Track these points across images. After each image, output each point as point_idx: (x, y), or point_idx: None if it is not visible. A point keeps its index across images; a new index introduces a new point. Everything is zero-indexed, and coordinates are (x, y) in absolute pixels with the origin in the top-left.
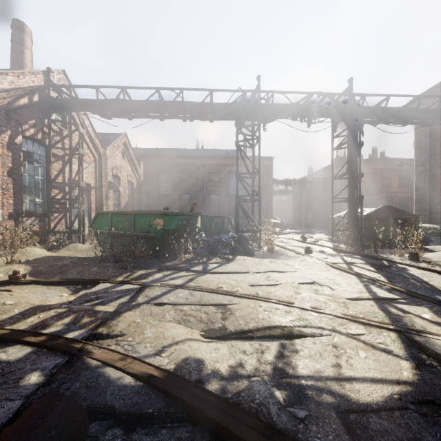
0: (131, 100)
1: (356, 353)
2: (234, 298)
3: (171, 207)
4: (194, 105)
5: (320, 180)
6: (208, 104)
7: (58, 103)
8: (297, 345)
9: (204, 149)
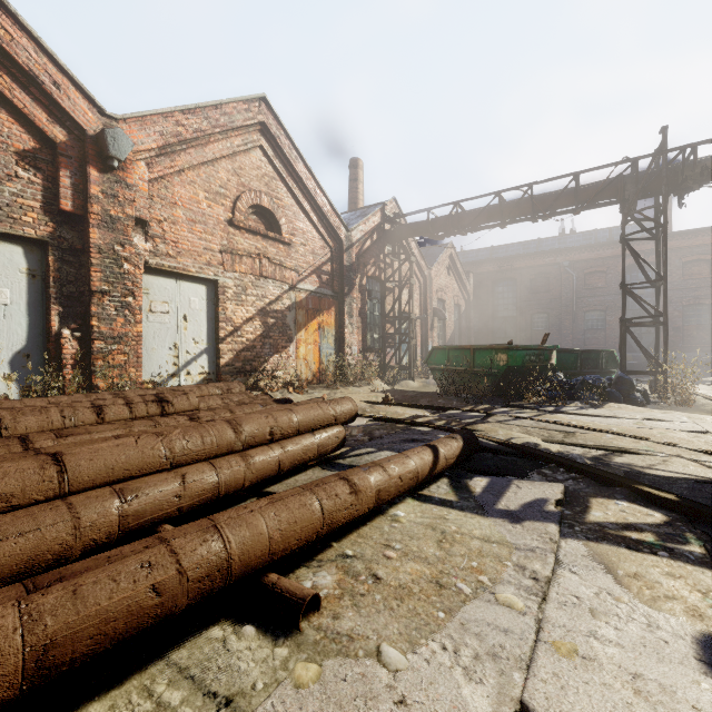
0: (464, 214)
1: (682, 465)
2: (581, 430)
3: (515, 335)
4: (549, 200)
5: None
6: (571, 192)
7: (391, 235)
8: (625, 455)
9: (576, 234)
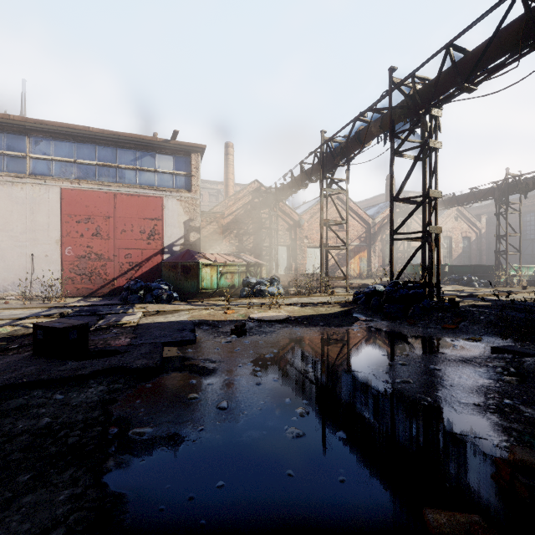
0: None
1: None
2: None
3: None
4: (463, 198)
5: None
6: (473, 195)
7: (399, 214)
8: None
9: None
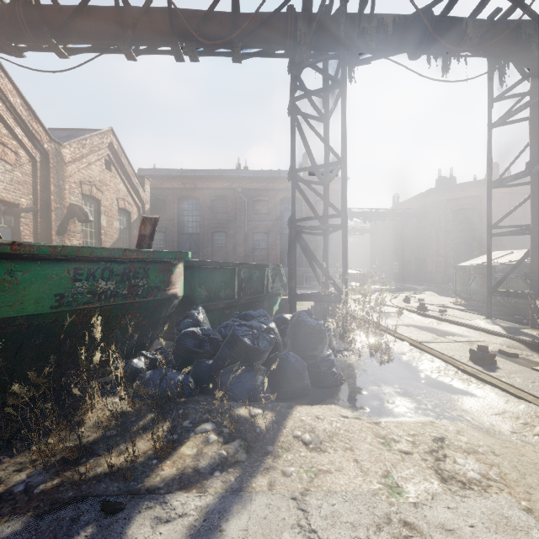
0: (54, 4)
1: None
2: None
3: (199, 250)
4: (196, 15)
5: (414, 211)
6: (227, 13)
7: None
8: None
9: (248, 171)
